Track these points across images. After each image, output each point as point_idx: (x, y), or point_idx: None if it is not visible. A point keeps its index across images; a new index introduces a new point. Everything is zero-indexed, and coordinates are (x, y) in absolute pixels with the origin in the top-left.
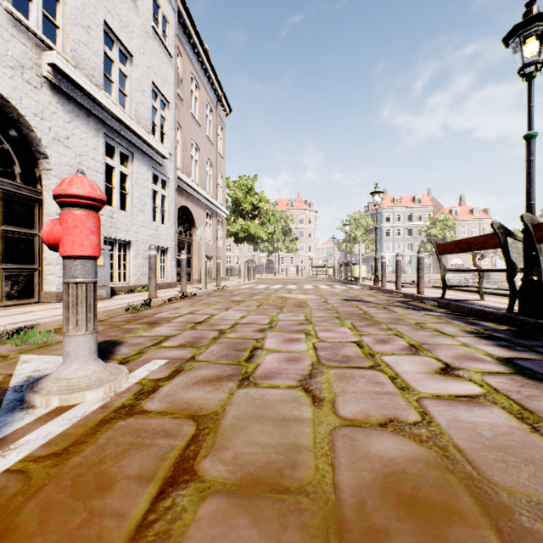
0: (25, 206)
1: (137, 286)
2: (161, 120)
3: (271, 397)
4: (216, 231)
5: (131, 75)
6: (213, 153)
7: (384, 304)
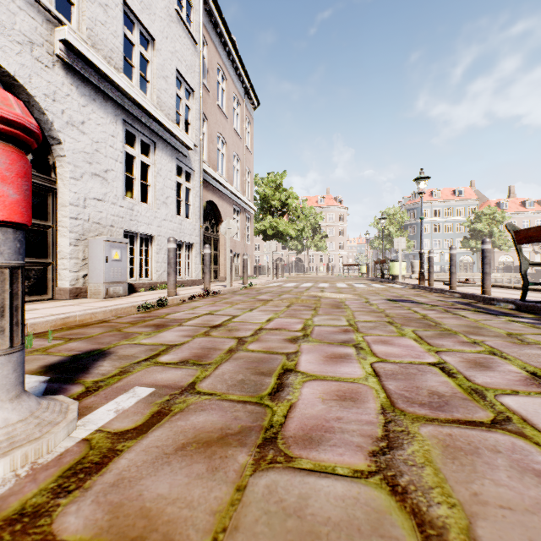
0: (36, 195)
1: (160, 283)
2: (186, 110)
3: (321, 509)
4: (244, 227)
5: (154, 60)
6: (240, 147)
7: (443, 305)
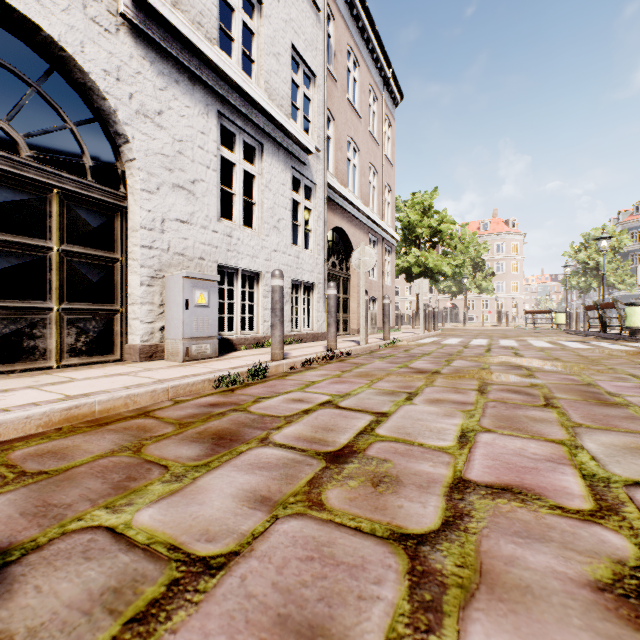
0: (98, 216)
1: (268, 337)
2: (306, 107)
3: None
4: (382, 263)
5: (260, 31)
6: (377, 156)
7: None
